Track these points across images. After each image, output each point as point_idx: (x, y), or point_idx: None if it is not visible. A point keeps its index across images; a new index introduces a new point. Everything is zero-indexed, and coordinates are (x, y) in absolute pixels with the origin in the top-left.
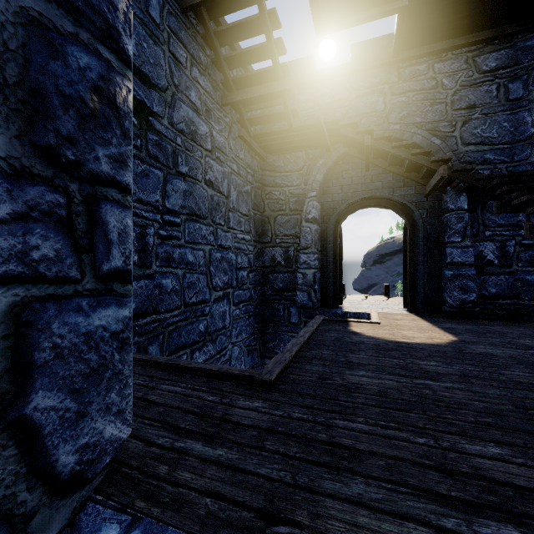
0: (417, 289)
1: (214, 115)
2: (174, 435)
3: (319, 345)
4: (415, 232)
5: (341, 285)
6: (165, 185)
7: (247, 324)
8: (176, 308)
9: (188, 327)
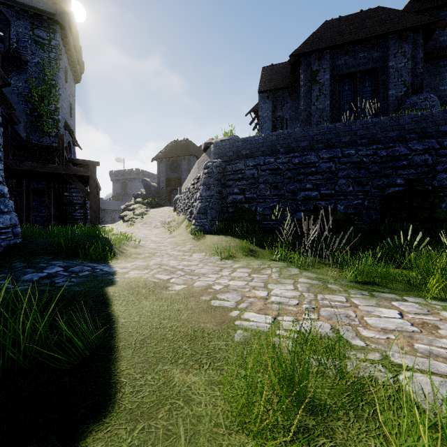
0: None
1: None
2: None
3: None
4: None
5: None
6: None
7: None
8: None
9: None
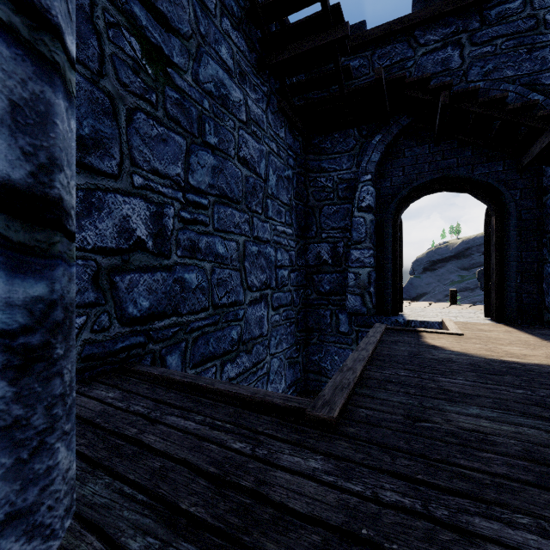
0: (507, 292)
1: (250, 81)
2: (166, 528)
3: (390, 361)
4: (504, 219)
5: (401, 288)
6: (188, 157)
7: (288, 332)
8: (202, 309)
9: (218, 334)
